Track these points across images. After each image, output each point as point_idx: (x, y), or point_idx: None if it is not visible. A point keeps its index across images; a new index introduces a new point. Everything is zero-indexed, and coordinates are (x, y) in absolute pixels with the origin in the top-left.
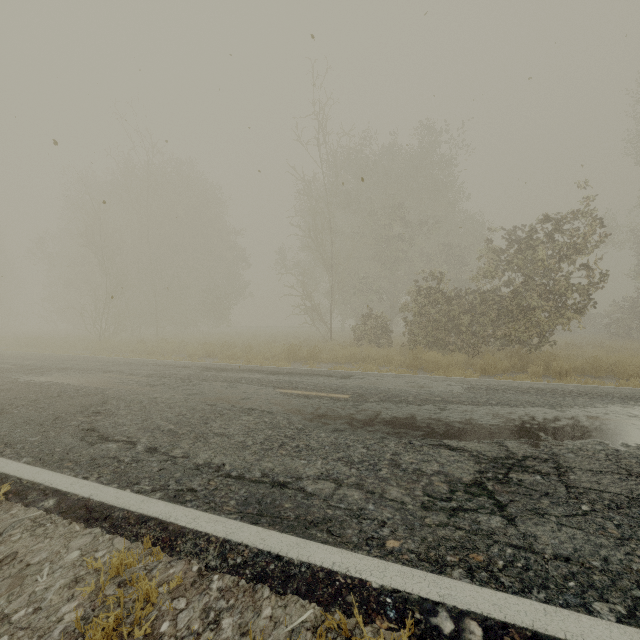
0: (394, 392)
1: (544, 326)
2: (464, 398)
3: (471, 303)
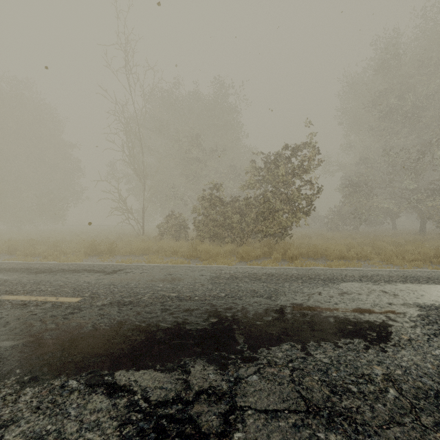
0: (138, 289)
1: (284, 223)
2: (200, 291)
3: (240, 207)
